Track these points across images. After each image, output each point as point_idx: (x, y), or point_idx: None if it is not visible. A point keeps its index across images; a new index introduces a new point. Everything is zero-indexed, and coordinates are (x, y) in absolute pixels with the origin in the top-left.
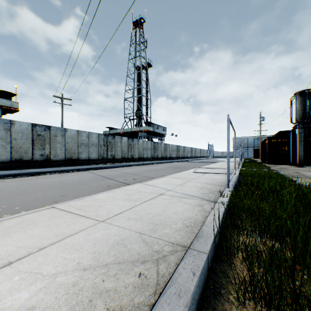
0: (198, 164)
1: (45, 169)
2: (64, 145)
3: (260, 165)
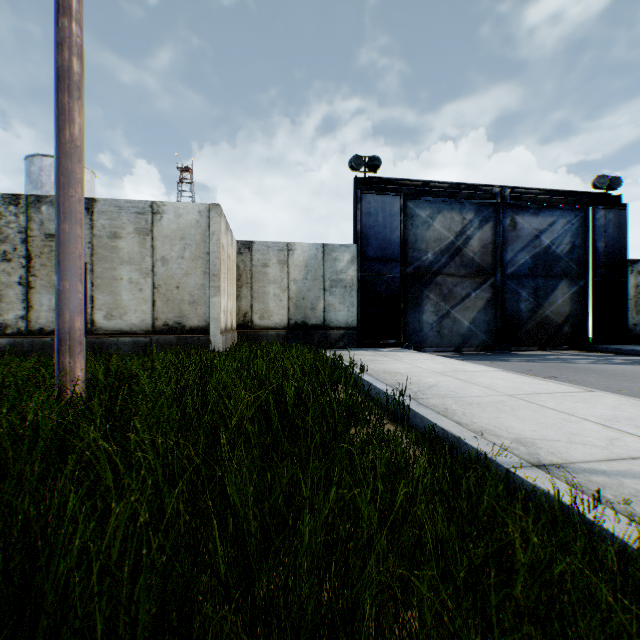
0: None
1: None
2: None
3: None
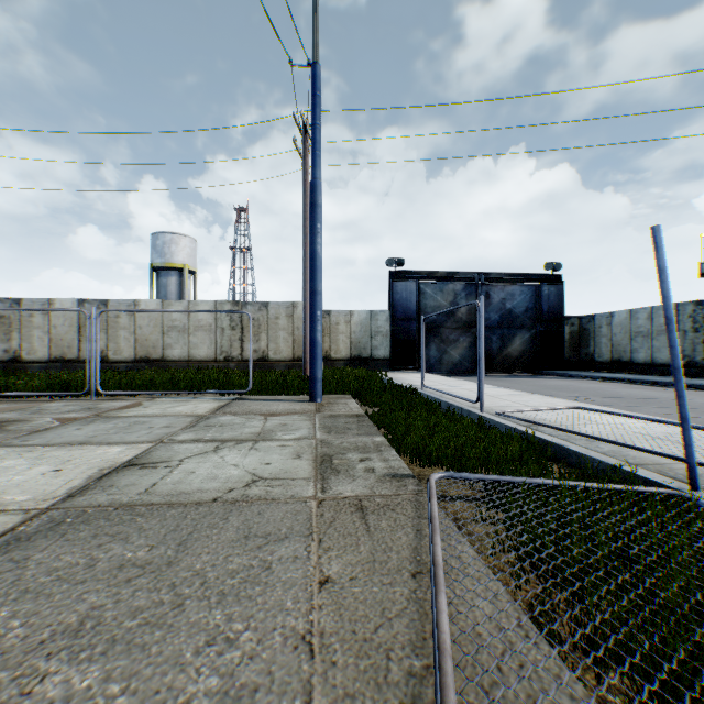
0: None
1: None
2: None
3: None
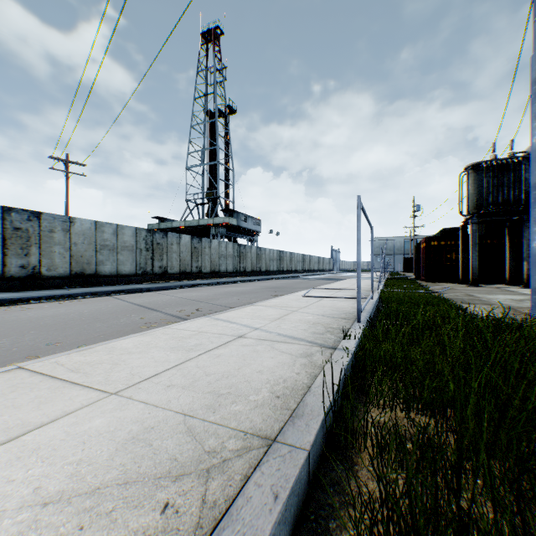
0: (315, 282)
1: (30, 293)
2: (69, 248)
3: (413, 284)
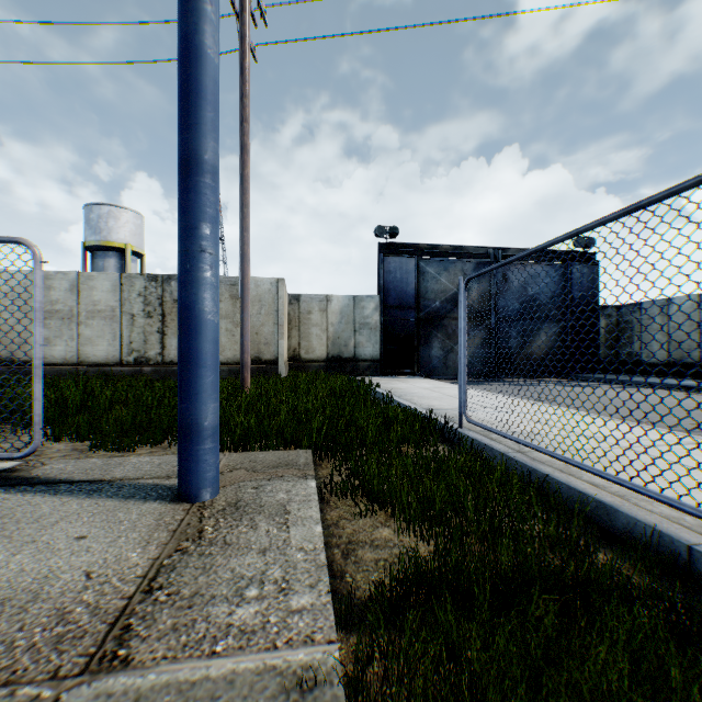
0: None
1: None
2: None
3: None
